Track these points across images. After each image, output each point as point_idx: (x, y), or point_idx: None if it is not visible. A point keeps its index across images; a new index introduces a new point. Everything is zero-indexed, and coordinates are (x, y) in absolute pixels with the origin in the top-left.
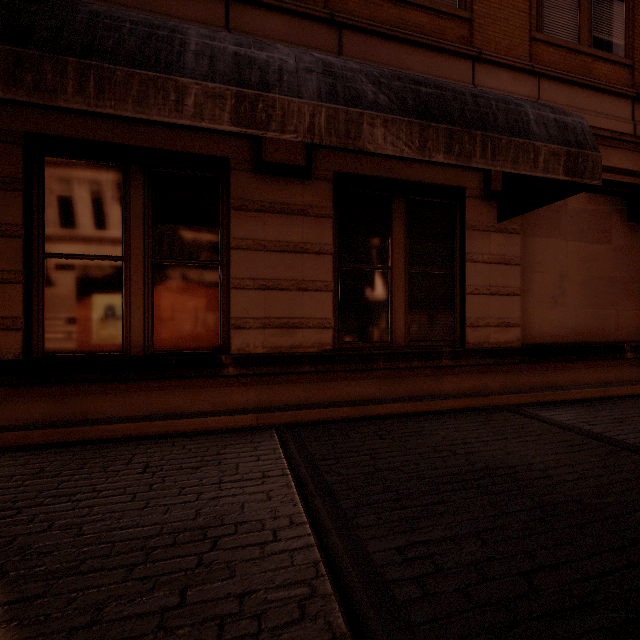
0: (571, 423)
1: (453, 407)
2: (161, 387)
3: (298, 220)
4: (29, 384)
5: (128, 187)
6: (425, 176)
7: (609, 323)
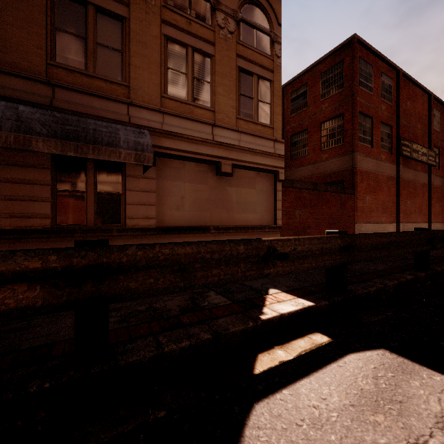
0: None
1: None
2: None
3: (31, 170)
4: None
5: None
6: None
7: (207, 218)
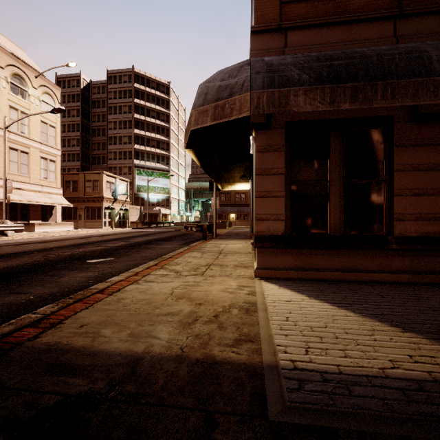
0: None
1: None
2: (350, 253)
3: None
4: (287, 247)
5: (331, 142)
6: None
7: None
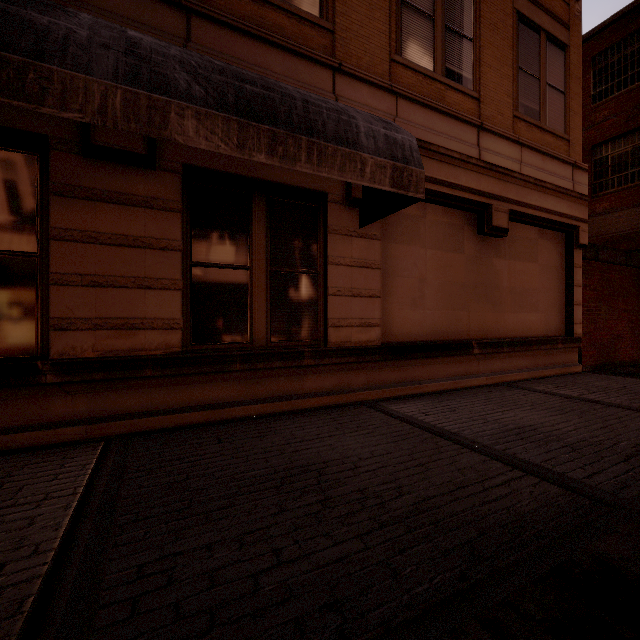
0: (411, 414)
1: (315, 405)
2: None
3: (139, 212)
4: None
5: None
6: (286, 178)
7: (462, 323)
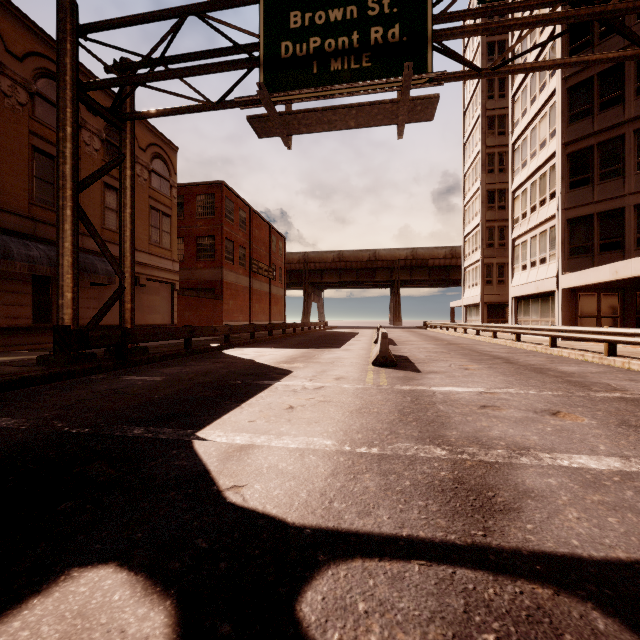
0: None
1: None
2: None
3: (19, 282)
4: None
5: None
6: None
7: None
